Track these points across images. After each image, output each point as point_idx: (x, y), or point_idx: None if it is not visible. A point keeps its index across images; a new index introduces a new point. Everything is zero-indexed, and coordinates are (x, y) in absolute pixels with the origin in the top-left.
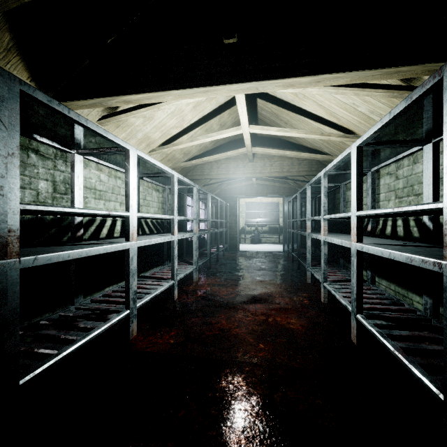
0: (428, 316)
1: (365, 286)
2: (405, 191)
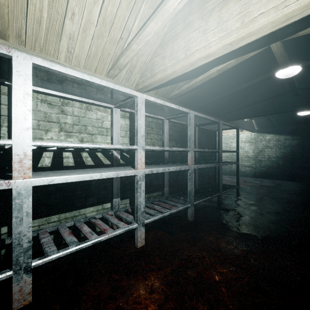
0: (117, 209)
1: (41, 234)
2: (76, 128)
